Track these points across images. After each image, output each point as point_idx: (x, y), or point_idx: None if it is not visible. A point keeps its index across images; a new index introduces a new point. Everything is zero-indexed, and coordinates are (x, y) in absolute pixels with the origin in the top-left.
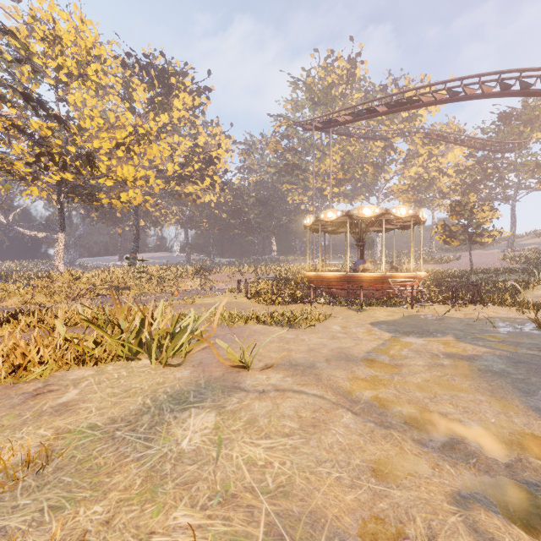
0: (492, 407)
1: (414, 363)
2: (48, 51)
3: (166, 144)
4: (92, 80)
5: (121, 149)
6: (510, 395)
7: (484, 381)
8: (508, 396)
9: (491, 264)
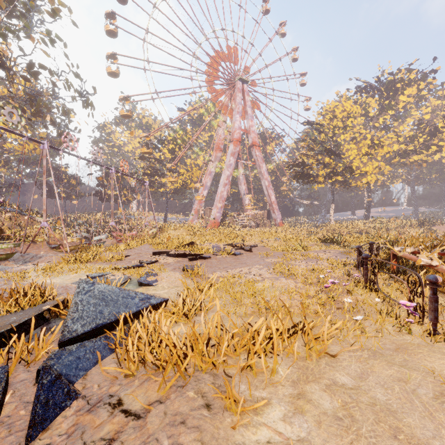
0: None
1: None
2: (329, 123)
3: (393, 134)
4: (349, 126)
5: (364, 157)
6: None
7: None
8: None
9: None
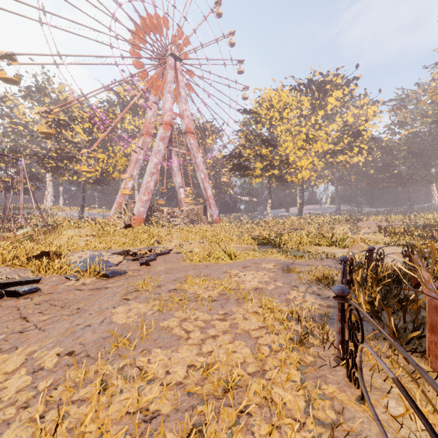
0: None
1: None
2: (267, 112)
3: (323, 133)
4: (285, 118)
5: (300, 151)
6: None
7: None
8: None
9: None
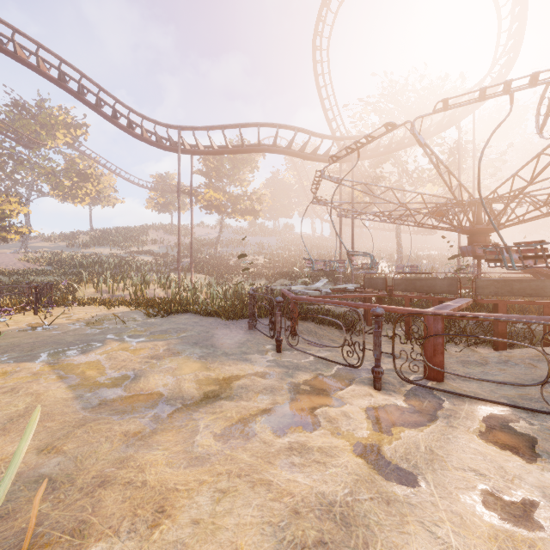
0: (264, 378)
1: (154, 378)
2: None
3: None
4: None
5: None
6: (248, 365)
7: (222, 364)
8: (249, 367)
9: (12, 264)
